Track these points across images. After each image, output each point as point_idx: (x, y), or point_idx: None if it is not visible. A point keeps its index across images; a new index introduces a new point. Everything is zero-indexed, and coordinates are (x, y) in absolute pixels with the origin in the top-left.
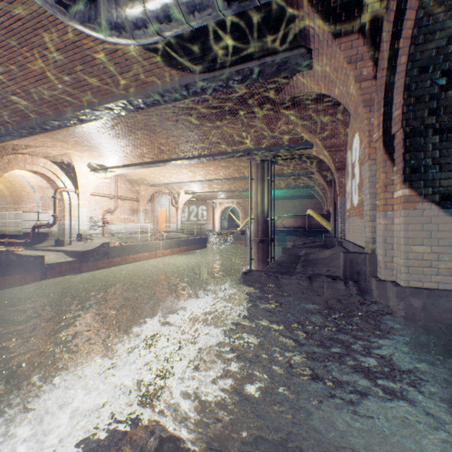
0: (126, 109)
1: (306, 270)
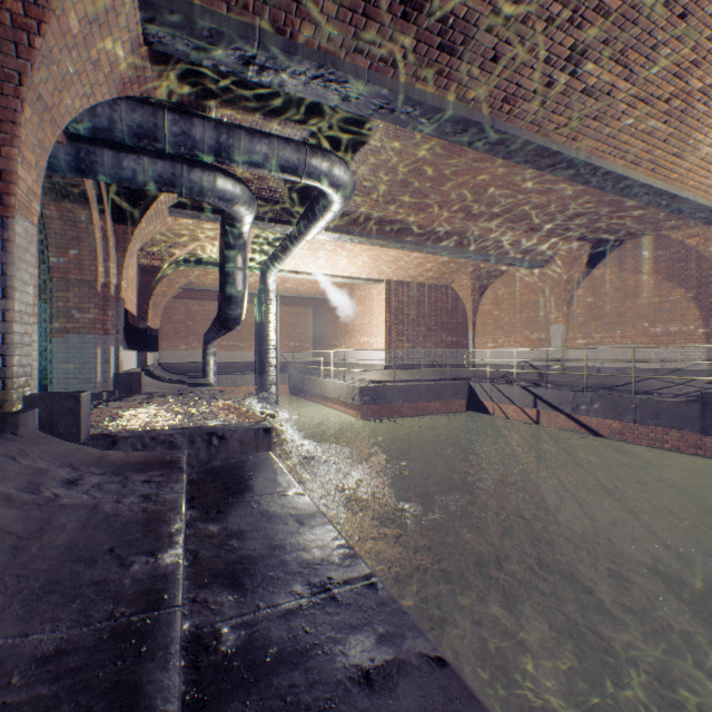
0: (499, 142)
1: (148, 490)
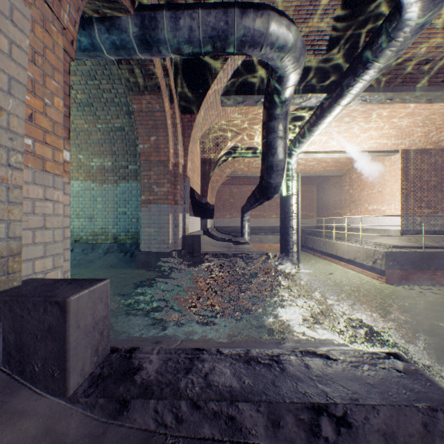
0: None
1: None
